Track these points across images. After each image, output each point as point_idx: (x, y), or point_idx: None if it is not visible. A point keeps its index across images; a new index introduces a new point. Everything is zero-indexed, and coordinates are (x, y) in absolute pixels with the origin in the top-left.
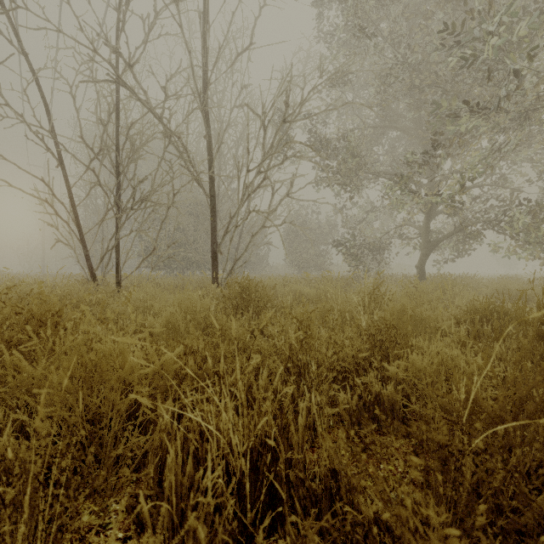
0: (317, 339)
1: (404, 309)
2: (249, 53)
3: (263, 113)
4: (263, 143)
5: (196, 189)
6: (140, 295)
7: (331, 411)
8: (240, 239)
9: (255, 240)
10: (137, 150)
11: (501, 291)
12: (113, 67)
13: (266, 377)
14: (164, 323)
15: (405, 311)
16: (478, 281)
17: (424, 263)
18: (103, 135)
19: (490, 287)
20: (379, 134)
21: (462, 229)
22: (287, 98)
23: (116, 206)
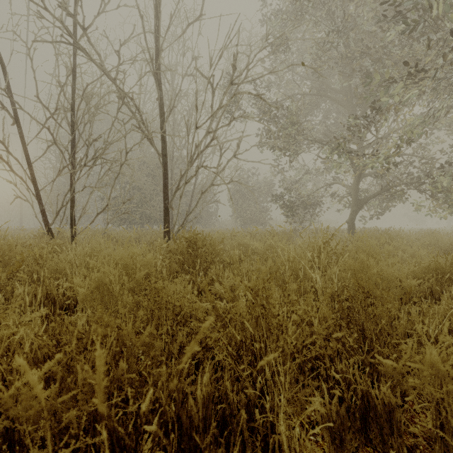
0: (278, 315)
1: (362, 267)
2: (199, 26)
3: (210, 66)
4: (212, 104)
5: (154, 154)
6: (85, 250)
7: (313, 449)
8: (192, 197)
9: (205, 198)
10: (90, 108)
11: (432, 244)
12: (65, 26)
13: (209, 383)
14: (94, 285)
15: (366, 269)
16: (407, 235)
17: (354, 218)
18: (58, 95)
19: (422, 240)
20: (314, 106)
21: (388, 188)
22: (235, 61)
23: (70, 163)
